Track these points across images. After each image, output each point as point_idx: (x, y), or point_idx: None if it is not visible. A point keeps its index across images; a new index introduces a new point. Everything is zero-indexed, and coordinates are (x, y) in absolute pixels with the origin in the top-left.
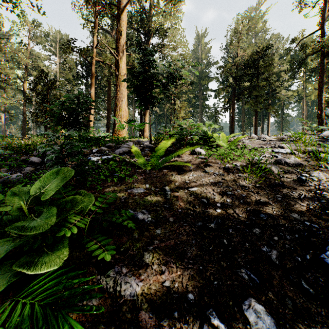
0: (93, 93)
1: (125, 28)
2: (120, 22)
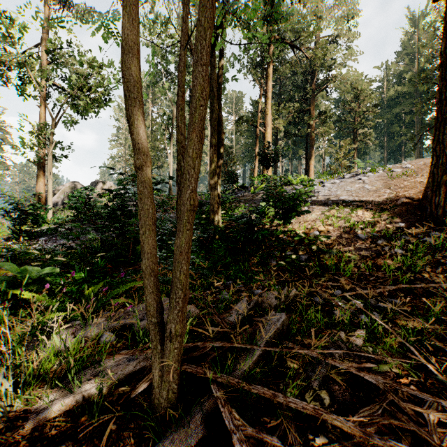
0: (257, 151)
1: (270, 108)
2: (266, 106)
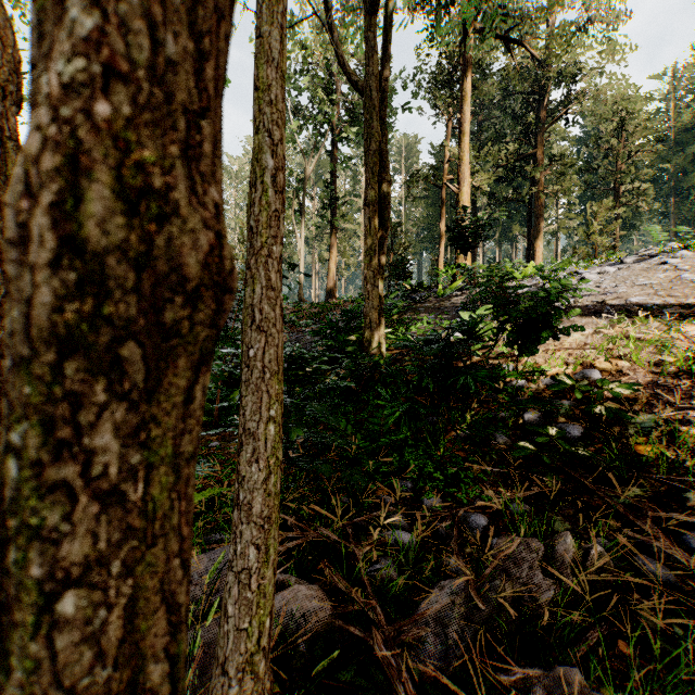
0: (442, 228)
1: (467, 151)
2: (461, 147)
